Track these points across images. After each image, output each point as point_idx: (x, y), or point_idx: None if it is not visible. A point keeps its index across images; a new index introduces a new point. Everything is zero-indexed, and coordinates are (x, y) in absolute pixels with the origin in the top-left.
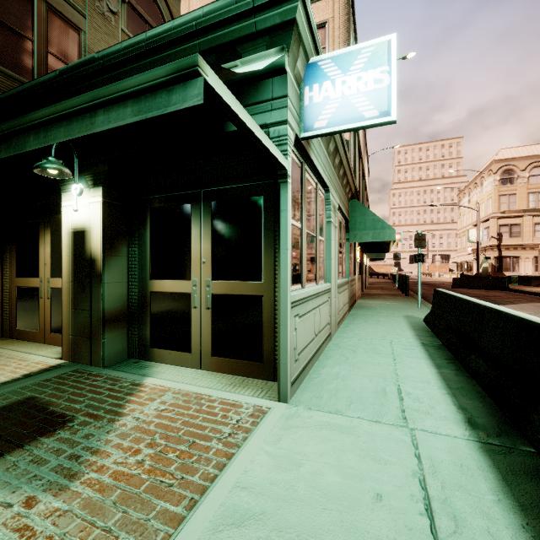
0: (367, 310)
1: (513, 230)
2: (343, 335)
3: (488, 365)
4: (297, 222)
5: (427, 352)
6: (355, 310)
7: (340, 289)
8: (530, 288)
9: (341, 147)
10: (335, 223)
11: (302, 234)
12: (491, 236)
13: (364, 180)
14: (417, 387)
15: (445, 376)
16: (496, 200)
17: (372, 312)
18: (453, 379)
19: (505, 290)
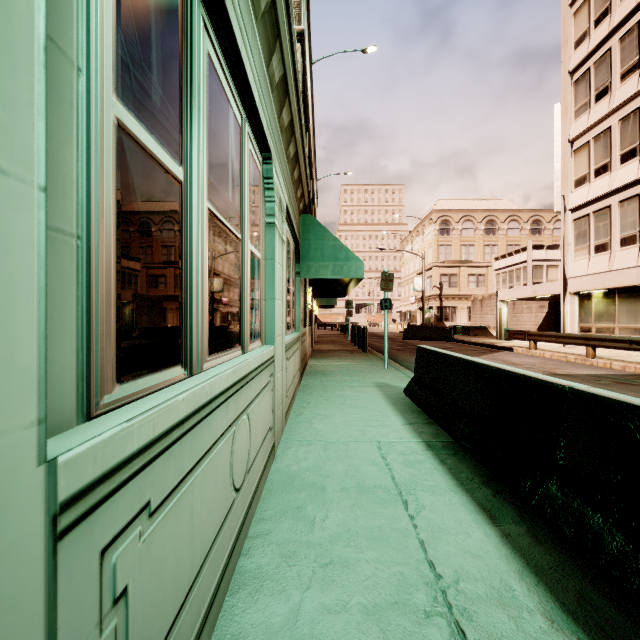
0: (324, 378)
1: (452, 280)
2: (297, 438)
3: (621, 530)
4: (161, 146)
5: (445, 466)
6: (308, 378)
7: (289, 352)
8: (470, 338)
9: (293, 89)
10: (282, 233)
11: (190, 207)
12: (434, 285)
13: (313, 205)
14: (508, 635)
15: (524, 551)
16: (436, 250)
17: (332, 381)
18: (543, 559)
19: (452, 341)
